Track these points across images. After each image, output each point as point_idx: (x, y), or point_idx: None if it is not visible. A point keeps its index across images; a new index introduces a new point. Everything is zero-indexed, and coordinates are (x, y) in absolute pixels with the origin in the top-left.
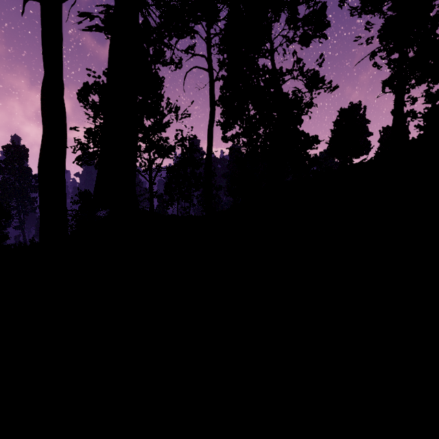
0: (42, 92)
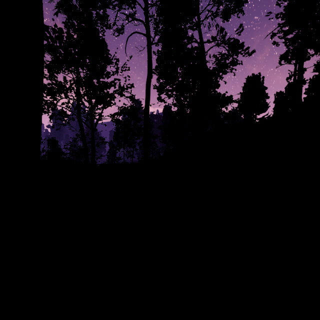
0: None
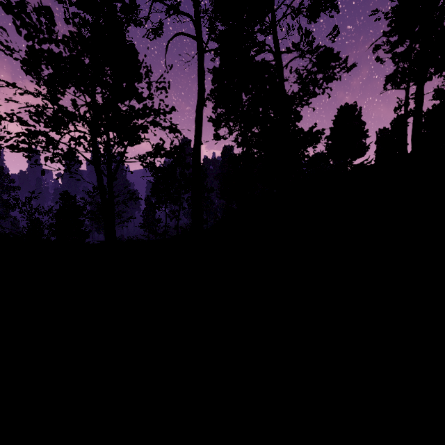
0: None
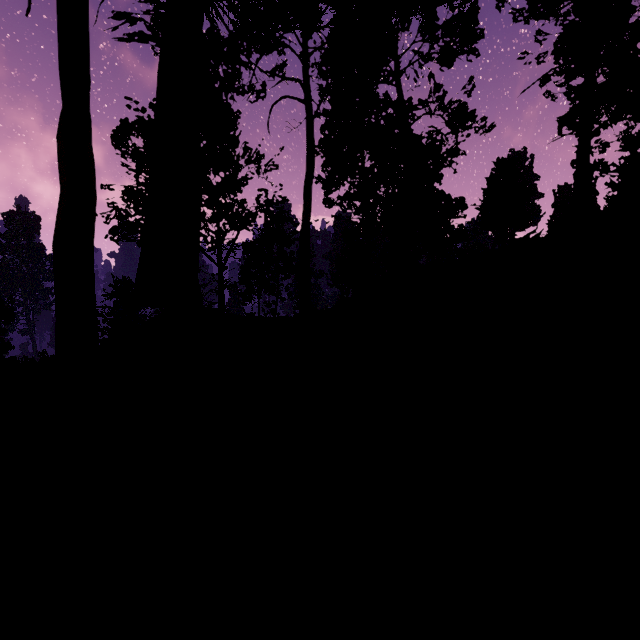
0: (60, 133)
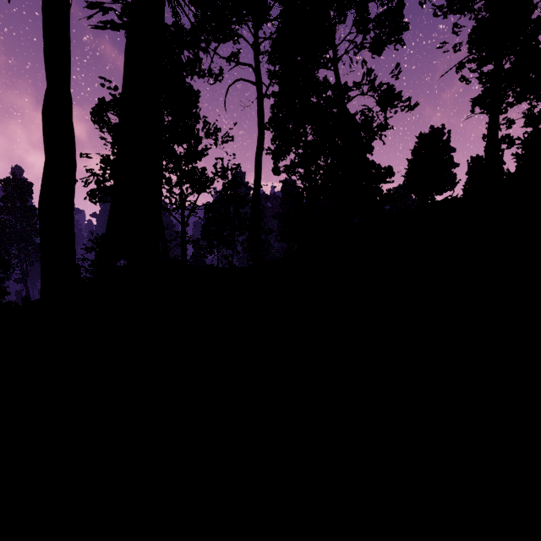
0: (44, 109)
